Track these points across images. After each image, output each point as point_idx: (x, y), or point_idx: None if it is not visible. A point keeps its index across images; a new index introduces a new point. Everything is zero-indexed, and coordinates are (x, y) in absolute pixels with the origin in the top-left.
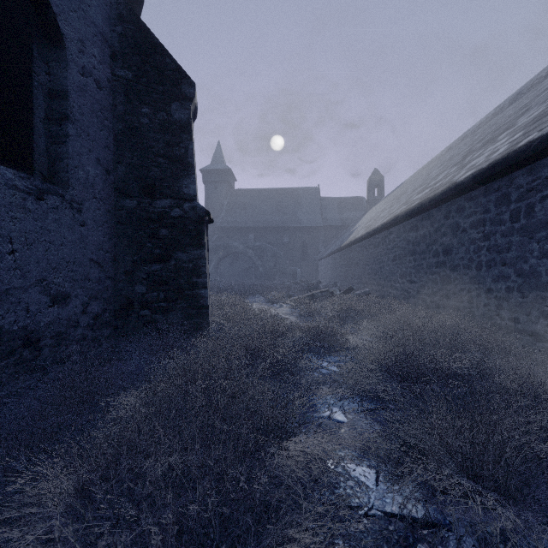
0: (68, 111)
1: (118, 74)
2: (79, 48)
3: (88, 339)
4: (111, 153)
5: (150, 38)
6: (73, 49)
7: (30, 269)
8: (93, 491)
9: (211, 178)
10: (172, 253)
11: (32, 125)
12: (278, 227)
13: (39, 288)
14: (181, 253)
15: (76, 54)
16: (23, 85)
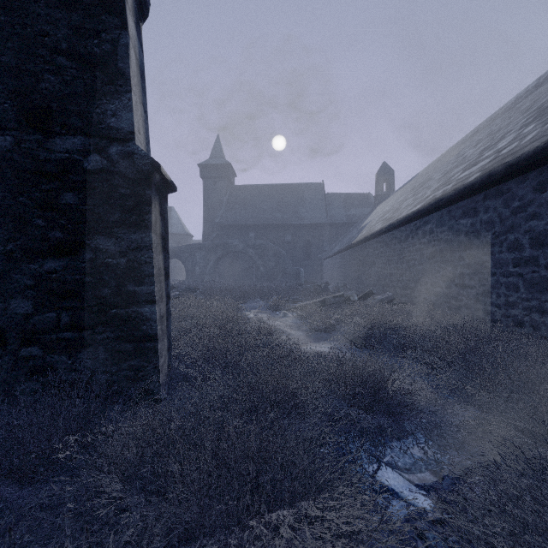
0: None
1: None
2: None
3: None
4: None
5: None
6: None
7: None
8: None
9: (209, 173)
10: (86, 239)
11: None
12: (280, 224)
13: None
14: (103, 239)
15: None
16: None
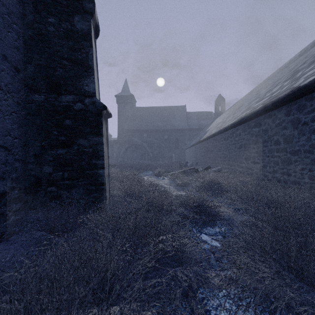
0: None
1: None
2: None
3: None
4: (21, 54)
5: None
6: None
7: None
8: None
9: (121, 100)
10: (75, 140)
11: None
12: (161, 129)
13: None
14: (82, 140)
15: None
16: None
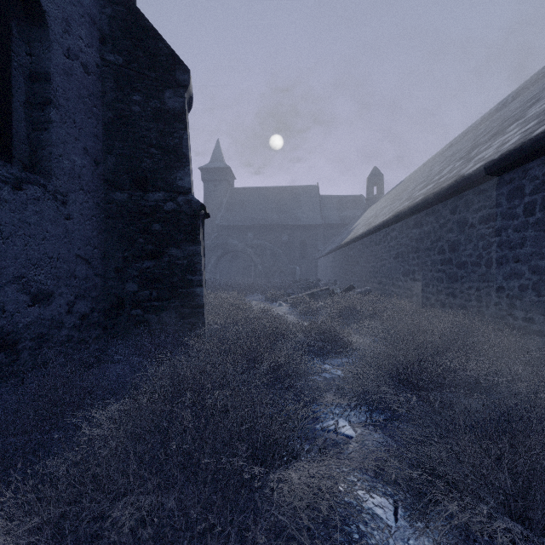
0: (51, 95)
1: (108, 58)
2: (63, 28)
3: (74, 341)
4: (100, 143)
5: (142, 22)
6: (56, 28)
7: (6, 265)
8: (44, 541)
9: (210, 176)
10: (165, 249)
11: (11, 109)
12: (277, 225)
13: (17, 286)
14: (174, 249)
15: (60, 34)
16: (0, 64)
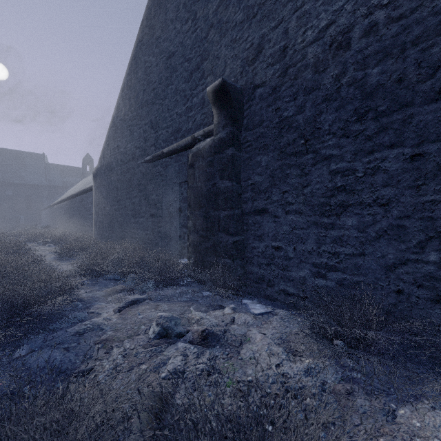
0: None
1: None
2: None
3: None
4: None
5: None
6: None
7: None
8: None
9: None
10: None
11: None
12: (1, 182)
13: None
14: None
15: None
16: None
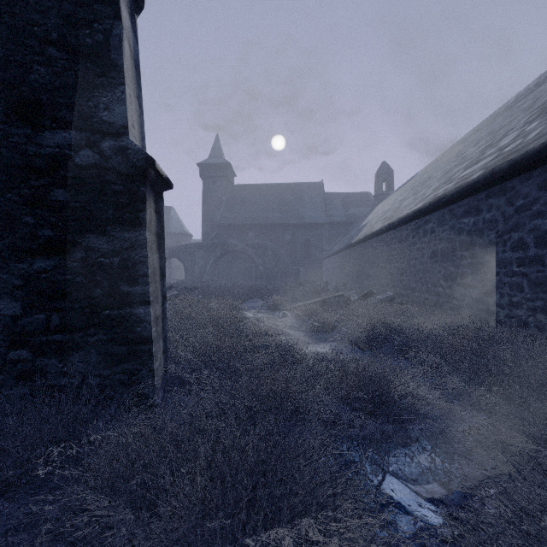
0: None
1: None
2: None
3: None
4: None
5: None
6: None
7: None
8: None
9: (208, 173)
10: (77, 237)
11: None
12: (280, 224)
13: None
14: (95, 237)
15: None
16: None
